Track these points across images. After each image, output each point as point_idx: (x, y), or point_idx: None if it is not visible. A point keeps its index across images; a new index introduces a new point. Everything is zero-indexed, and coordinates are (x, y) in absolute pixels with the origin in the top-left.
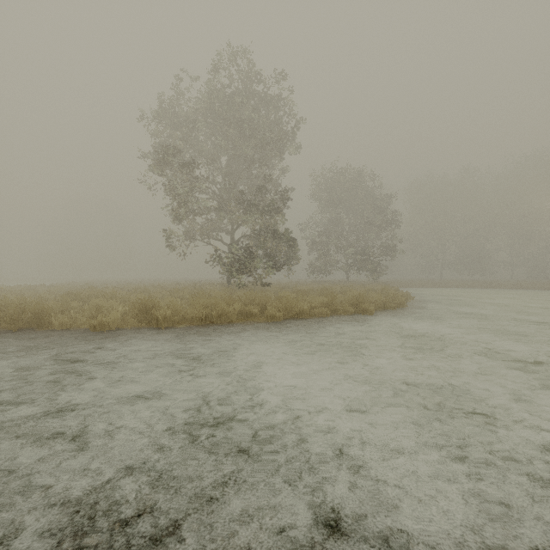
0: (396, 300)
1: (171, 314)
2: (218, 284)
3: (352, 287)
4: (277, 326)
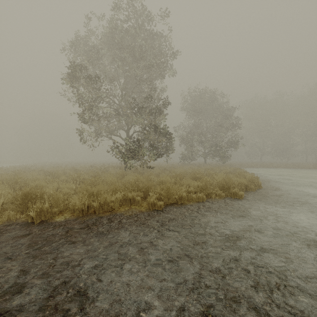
0: (254, 182)
1: (49, 207)
2: (118, 166)
3: (212, 169)
4: (157, 217)
